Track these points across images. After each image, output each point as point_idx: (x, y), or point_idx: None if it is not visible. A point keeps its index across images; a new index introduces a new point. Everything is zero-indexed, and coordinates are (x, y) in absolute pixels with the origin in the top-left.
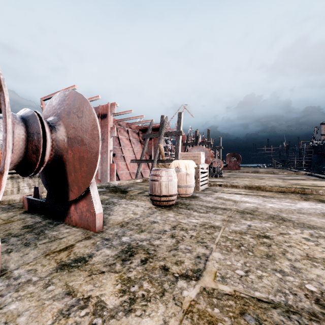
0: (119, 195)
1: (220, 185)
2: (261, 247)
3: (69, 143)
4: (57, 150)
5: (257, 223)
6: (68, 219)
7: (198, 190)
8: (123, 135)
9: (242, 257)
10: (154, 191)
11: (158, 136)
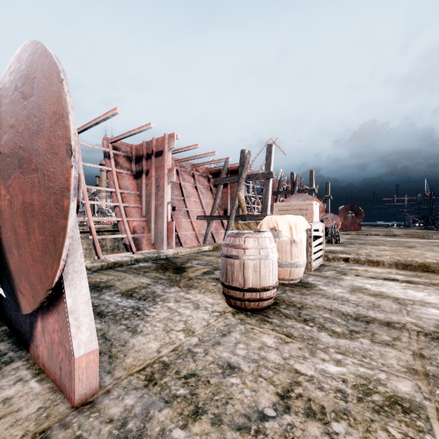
0: (170, 276)
1: (346, 260)
2: None
3: (2, 169)
4: None
5: None
6: (34, 349)
7: (309, 270)
8: (186, 181)
9: None
10: (231, 279)
11: (237, 180)
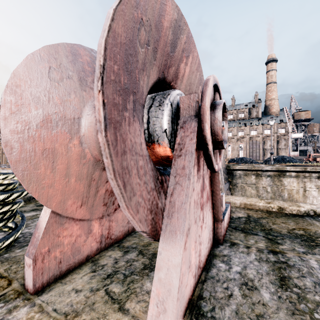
0: None
1: None
2: None
3: None
4: None
5: None
6: None
7: None
8: None
9: None
10: None
11: None
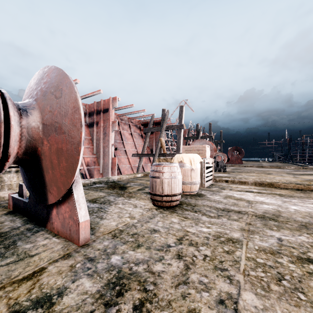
0: (117, 192)
1: (227, 181)
2: None
3: (45, 132)
4: (28, 140)
5: (289, 235)
6: (50, 225)
7: (203, 187)
8: (124, 129)
9: (293, 306)
10: (155, 190)
11: (159, 130)
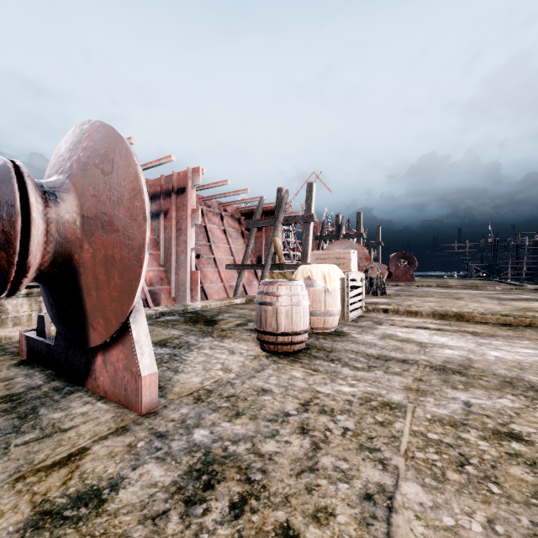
0: (201, 328)
1: (386, 311)
2: (514, 469)
3: (86, 229)
4: (59, 242)
5: (482, 397)
6: (92, 382)
7: (346, 320)
8: (213, 223)
9: (479, 502)
10: (265, 325)
11: (273, 224)
